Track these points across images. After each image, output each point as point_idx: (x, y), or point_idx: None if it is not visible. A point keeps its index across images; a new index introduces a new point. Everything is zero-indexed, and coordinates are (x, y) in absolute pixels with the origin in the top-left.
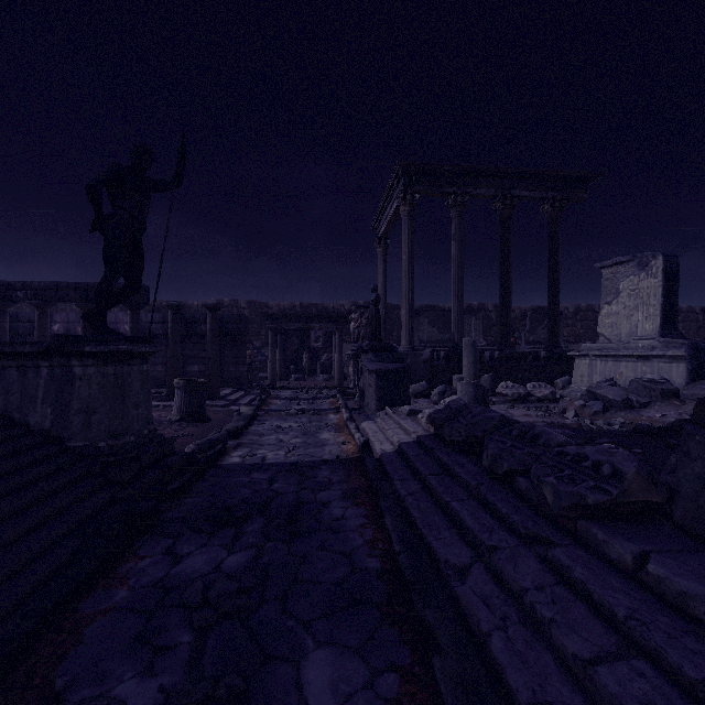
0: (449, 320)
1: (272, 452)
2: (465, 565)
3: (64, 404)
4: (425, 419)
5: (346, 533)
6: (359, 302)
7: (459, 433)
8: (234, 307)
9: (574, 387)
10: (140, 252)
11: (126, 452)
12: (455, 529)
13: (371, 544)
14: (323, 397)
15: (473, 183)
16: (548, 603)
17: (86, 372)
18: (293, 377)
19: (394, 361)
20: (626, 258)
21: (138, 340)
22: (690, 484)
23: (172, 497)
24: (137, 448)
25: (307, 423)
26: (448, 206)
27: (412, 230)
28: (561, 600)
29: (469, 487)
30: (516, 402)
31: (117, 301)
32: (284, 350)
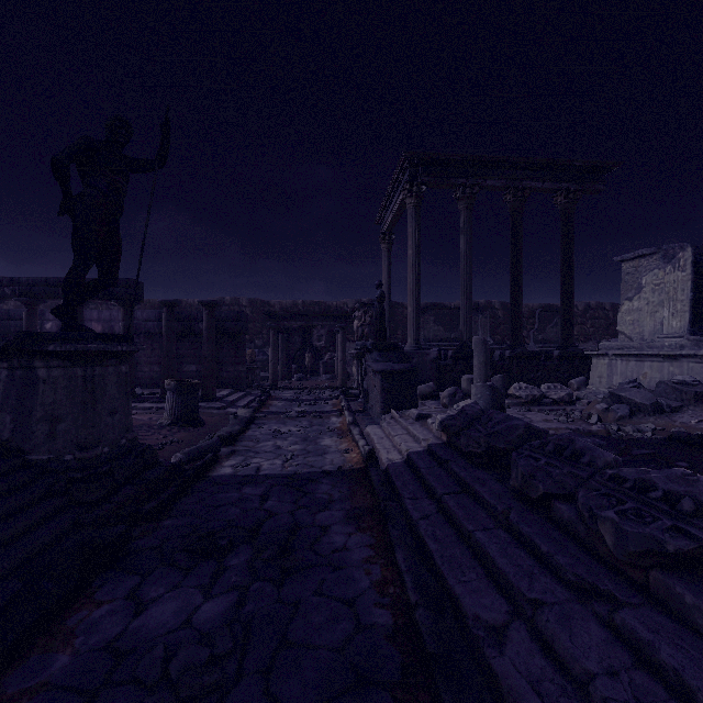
0: (456, 318)
1: (268, 461)
2: (500, 624)
3: (25, 411)
4: (437, 425)
5: (349, 571)
6: (363, 300)
7: (478, 444)
8: (235, 306)
9: (591, 388)
10: (116, 239)
11: (96, 466)
12: (482, 568)
13: (380, 588)
14: (325, 398)
15: (482, 174)
16: (628, 701)
17: (51, 375)
18: (295, 376)
19: (401, 361)
20: (649, 250)
21: (113, 338)
22: None
23: (148, 518)
24: (111, 461)
25: (308, 427)
26: (456, 198)
27: (418, 224)
28: (647, 698)
29: (495, 512)
30: (530, 404)
31: (90, 294)
32: (286, 349)
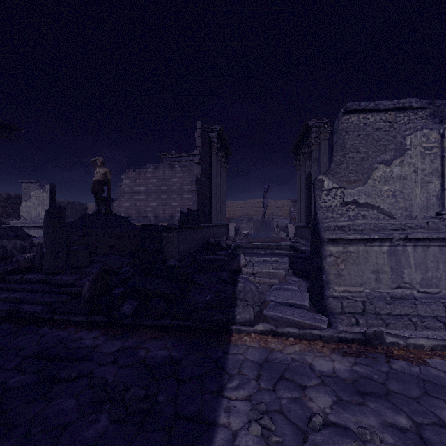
0: None
1: None
2: None
3: None
4: None
5: None
6: None
7: None
8: None
9: None
10: None
11: None
12: None
13: None
14: None
15: None
16: None
17: None
18: None
19: None
20: (34, 181)
21: None
22: (37, 259)
23: None
24: None
25: None
26: None
27: None
28: (0, 292)
29: None
30: None
31: None
32: None
